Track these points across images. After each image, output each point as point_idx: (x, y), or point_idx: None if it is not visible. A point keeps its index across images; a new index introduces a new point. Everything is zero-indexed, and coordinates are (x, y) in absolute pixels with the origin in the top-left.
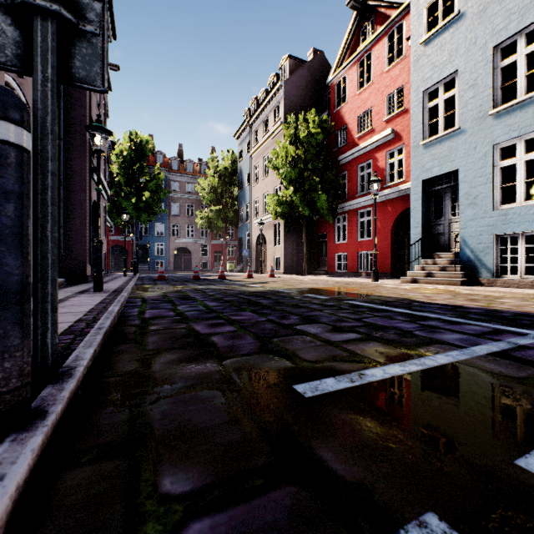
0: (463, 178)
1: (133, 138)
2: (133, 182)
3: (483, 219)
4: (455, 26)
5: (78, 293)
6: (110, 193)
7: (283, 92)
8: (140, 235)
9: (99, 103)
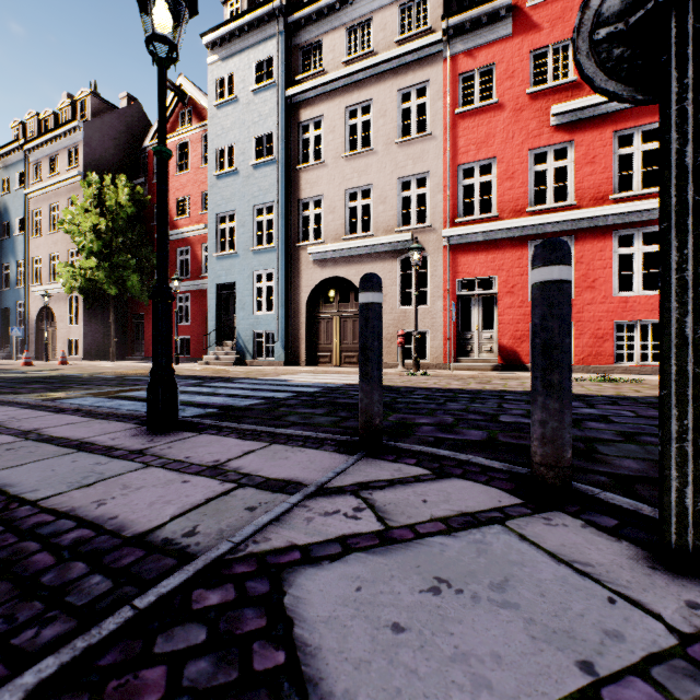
0: (239, 289)
1: None
2: None
3: (248, 320)
4: (234, 177)
5: None
6: None
7: (82, 135)
8: None
9: None
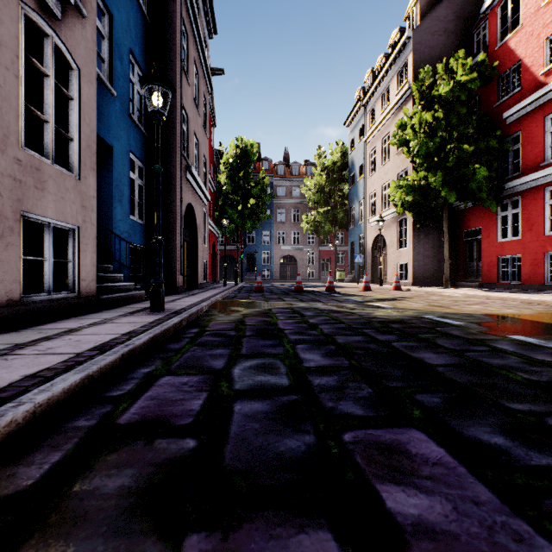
0: None
1: (239, 145)
2: (239, 189)
3: None
4: None
5: (128, 313)
6: (218, 202)
7: (411, 45)
8: (244, 243)
9: (198, 101)
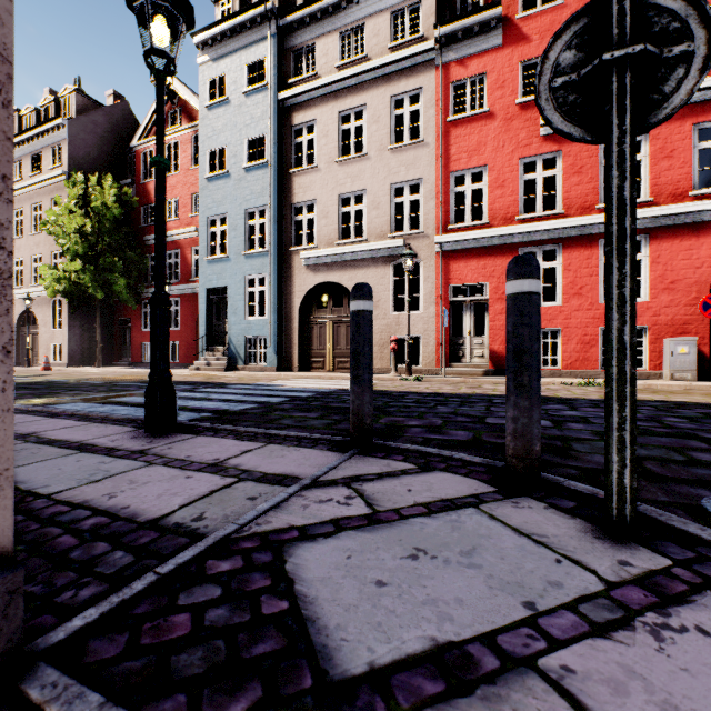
0: (230, 294)
1: None
2: None
3: (240, 325)
4: (226, 180)
5: None
6: None
7: (67, 133)
8: None
9: None
